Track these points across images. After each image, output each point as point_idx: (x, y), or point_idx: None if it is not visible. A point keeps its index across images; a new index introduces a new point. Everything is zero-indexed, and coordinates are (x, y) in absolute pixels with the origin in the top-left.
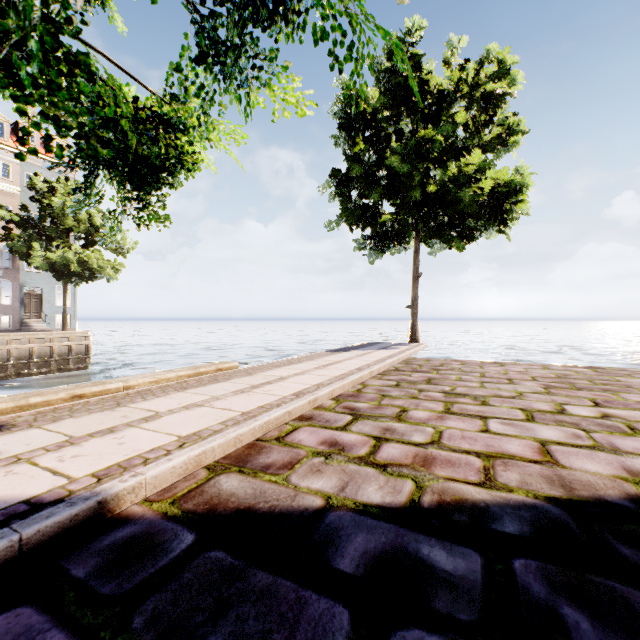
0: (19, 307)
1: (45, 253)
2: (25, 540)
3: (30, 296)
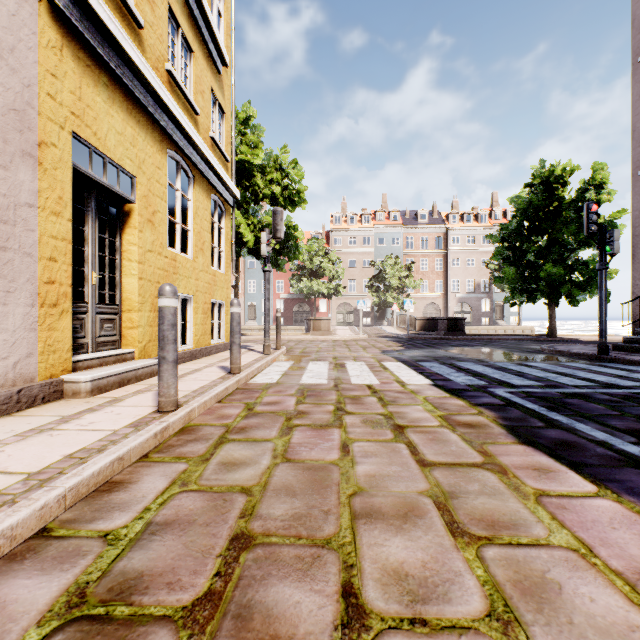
0: (492, 313)
1: None
2: (571, 338)
3: (496, 306)
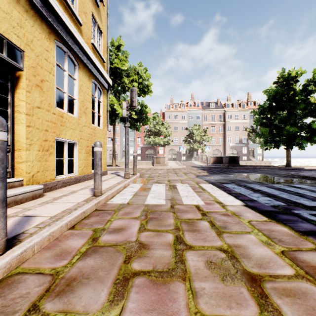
0: (248, 154)
1: (259, 139)
2: (300, 168)
3: (250, 151)
